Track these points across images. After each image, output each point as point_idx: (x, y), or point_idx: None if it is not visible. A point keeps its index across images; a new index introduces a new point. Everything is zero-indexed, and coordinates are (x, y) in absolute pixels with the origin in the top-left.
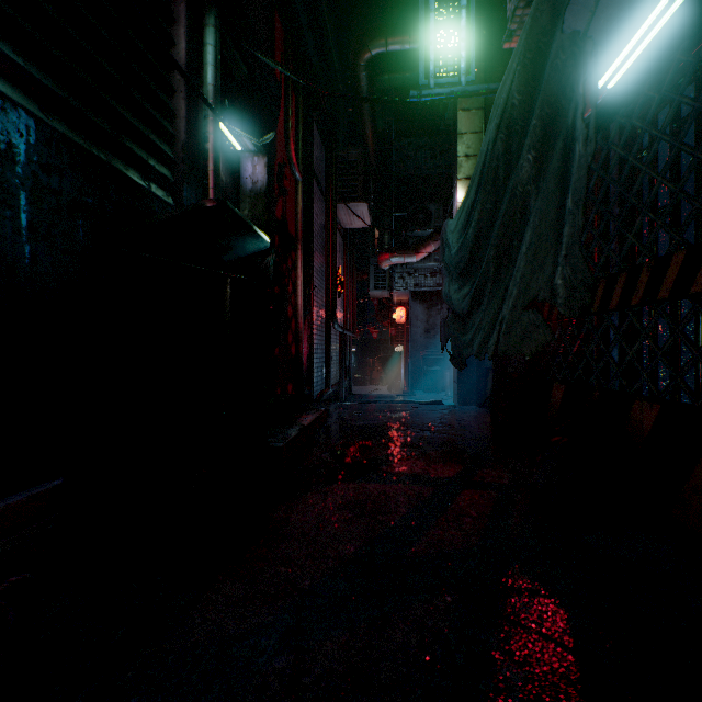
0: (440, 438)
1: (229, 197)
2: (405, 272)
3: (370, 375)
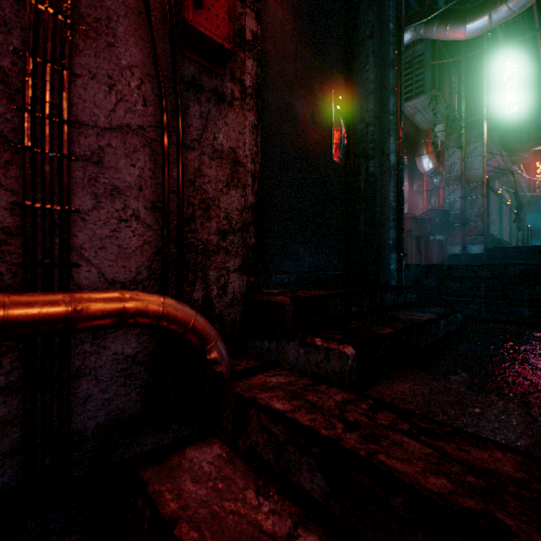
0: None
1: None
2: None
3: None
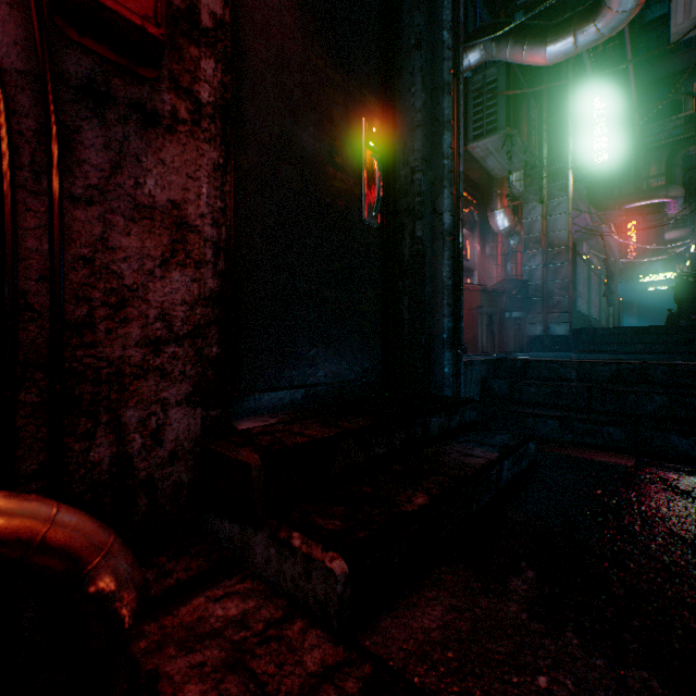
0: None
1: None
2: None
3: None
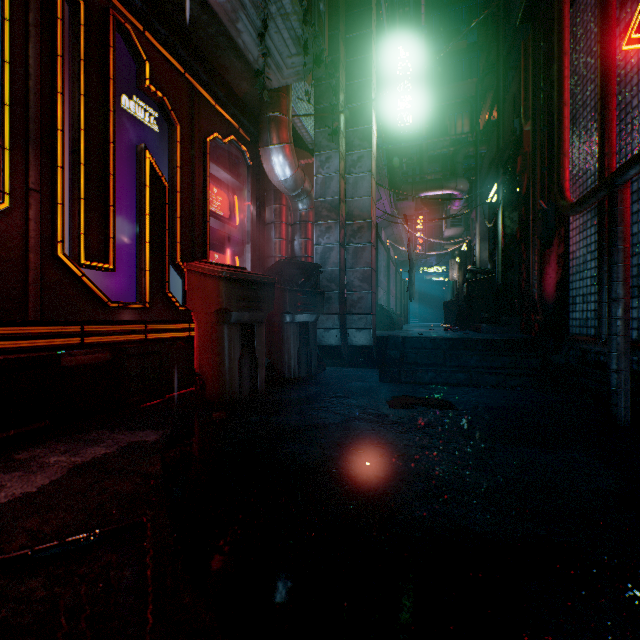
0: (415, 331)
1: None
2: None
3: None
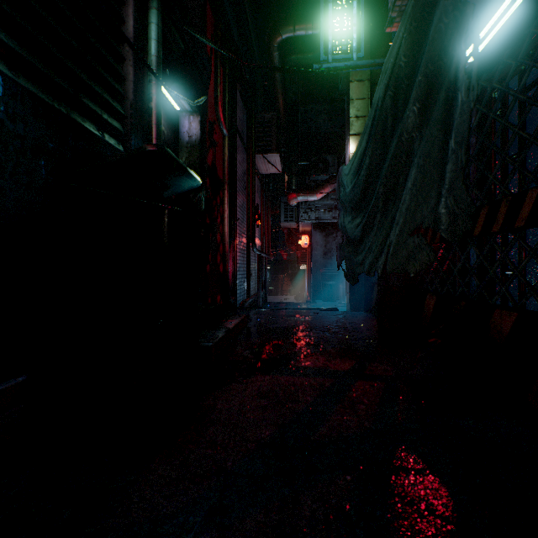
0: (337, 338)
1: (170, 148)
2: (308, 208)
3: (281, 287)
